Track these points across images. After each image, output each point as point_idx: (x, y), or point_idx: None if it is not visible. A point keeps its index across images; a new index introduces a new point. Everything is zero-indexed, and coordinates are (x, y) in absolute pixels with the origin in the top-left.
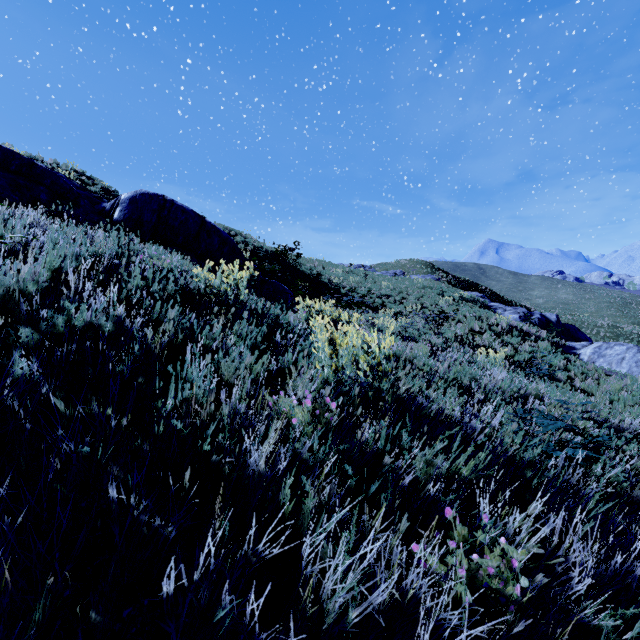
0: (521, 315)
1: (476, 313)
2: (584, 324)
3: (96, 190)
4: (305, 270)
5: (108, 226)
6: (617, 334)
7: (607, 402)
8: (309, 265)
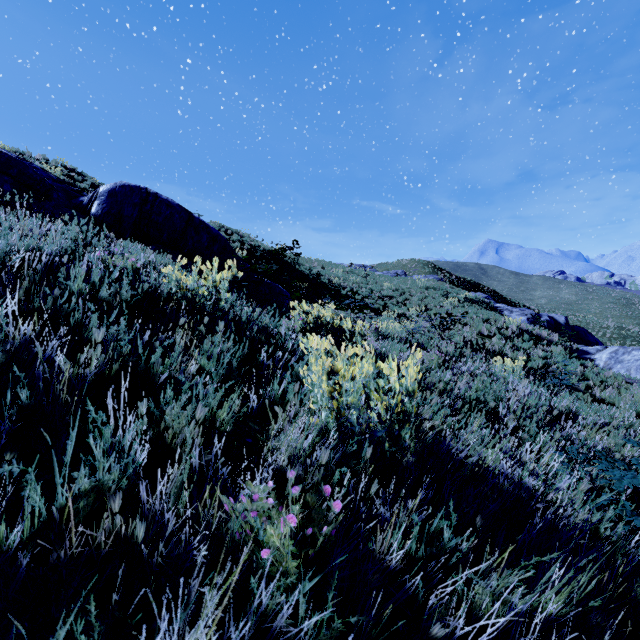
0: (529, 317)
1: (483, 315)
2: (589, 325)
3: (86, 187)
4: (304, 270)
5: (75, 220)
6: (624, 336)
7: (633, 415)
8: (308, 265)
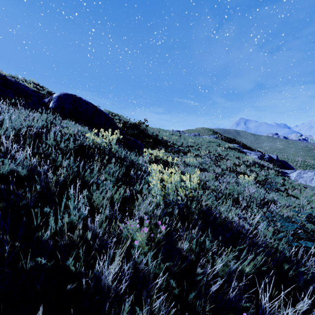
0: (259, 156)
1: (236, 155)
2: (289, 160)
3: (44, 93)
4: (150, 133)
5: (43, 111)
6: (306, 165)
7: (306, 202)
8: (152, 130)
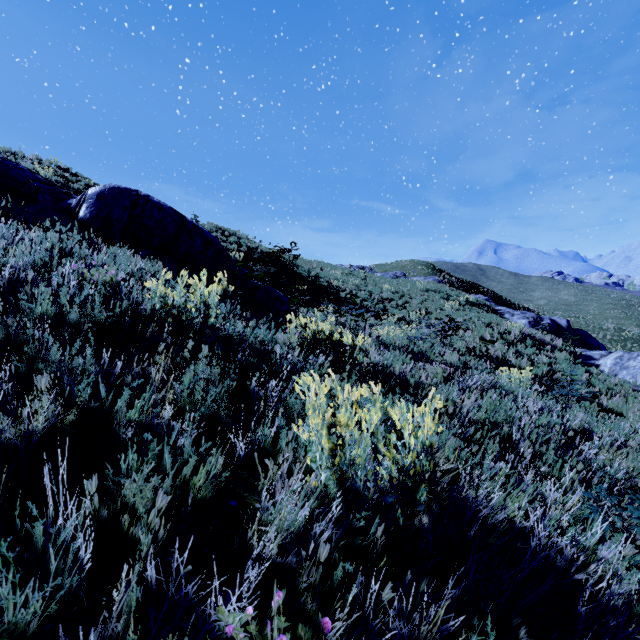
0: (530, 320)
1: (485, 319)
2: (589, 327)
3: (79, 187)
4: (302, 272)
5: (57, 225)
6: (624, 337)
7: None
8: (307, 267)
